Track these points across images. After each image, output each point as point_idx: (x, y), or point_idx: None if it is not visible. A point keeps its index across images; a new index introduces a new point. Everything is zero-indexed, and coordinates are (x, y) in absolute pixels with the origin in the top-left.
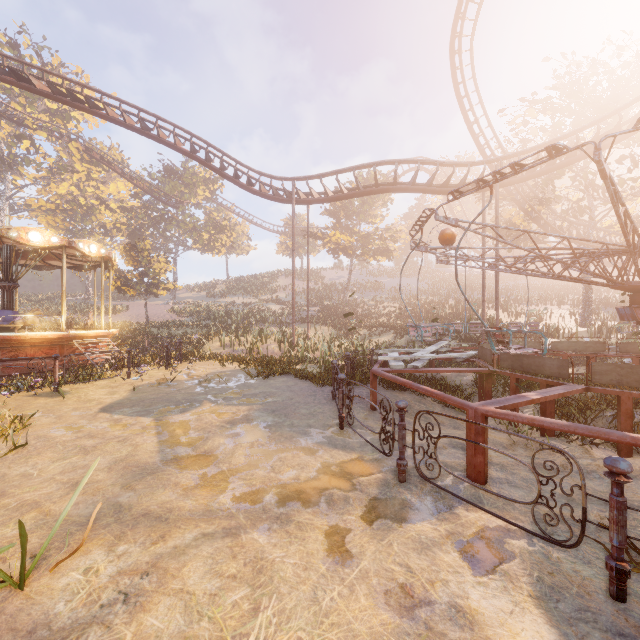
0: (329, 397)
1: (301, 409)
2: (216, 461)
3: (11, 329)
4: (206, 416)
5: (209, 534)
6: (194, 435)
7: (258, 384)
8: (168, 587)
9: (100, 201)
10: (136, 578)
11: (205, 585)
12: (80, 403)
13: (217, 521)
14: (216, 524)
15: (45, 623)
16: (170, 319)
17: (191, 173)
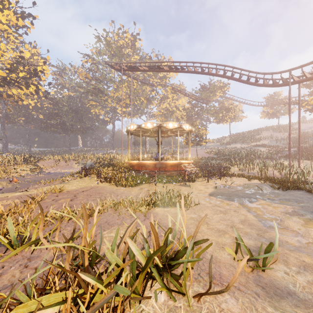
0: None
1: None
2: (300, 235)
3: (160, 160)
4: (267, 207)
5: None
6: (270, 216)
7: (283, 193)
8: None
9: (176, 108)
10: None
11: None
12: (198, 190)
13: None
14: None
15: (292, 292)
16: (206, 156)
17: (213, 86)
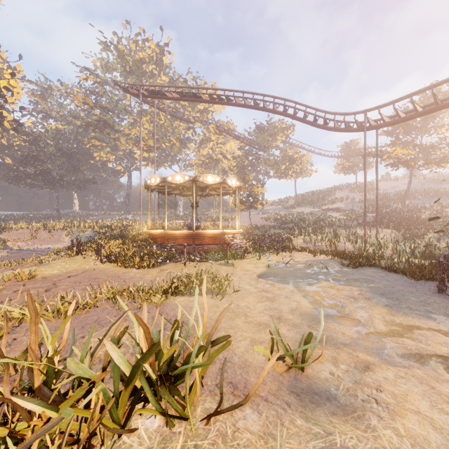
0: (432, 290)
1: (409, 296)
2: (361, 324)
3: (196, 228)
4: (329, 290)
5: (405, 377)
6: (330, 302)
7: (352, 272)
8: (405, 406)
9: (222, 155)
10: (373, 390)
11: (438, 416)
12: (244, 271)
13: (401, 369)
14: (402, 371)
15: (332, 397)
16: (262, 223)
17: (273, 126)
